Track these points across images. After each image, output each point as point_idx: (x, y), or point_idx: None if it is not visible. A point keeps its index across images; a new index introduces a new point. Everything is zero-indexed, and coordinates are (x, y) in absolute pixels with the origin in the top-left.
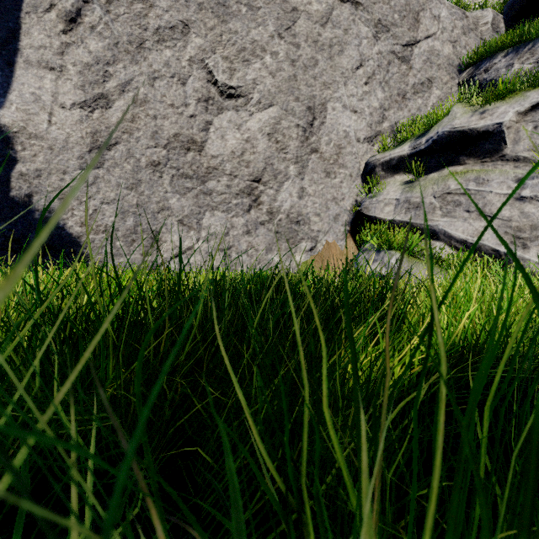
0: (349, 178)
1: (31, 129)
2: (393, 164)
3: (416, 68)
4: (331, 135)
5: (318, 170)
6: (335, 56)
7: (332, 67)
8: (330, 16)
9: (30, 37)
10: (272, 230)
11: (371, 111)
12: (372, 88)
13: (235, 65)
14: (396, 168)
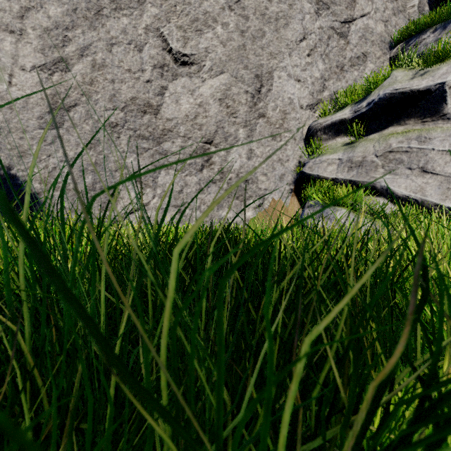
0: (293, 142)
1: None
2: (335, 127)
3: (353, 43)
4: (277, 101)
5: (265, 133)
6: (281, 28)
7: (278, 39)
8: None
9: None
10: (223, 188)
11: (313, 81)
12: (314, 59)
13: (188, 34)
14: (337, 130)
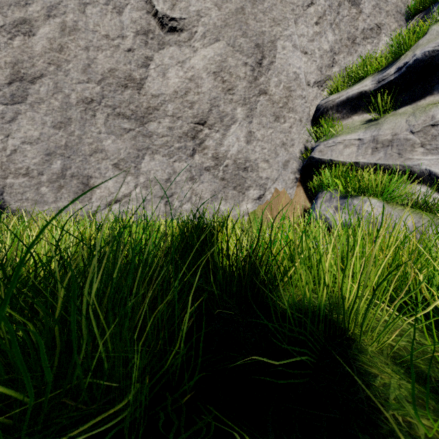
0: (298, 124)
1: None
2: (351, 103)
3: (365, 13)
4: (280, 76)
5: (267, 113)
6: None
7: (282, 2)
8: None
9: None
10: (218, 176)
11: (322, 54)
12: (323, 28)
13: None
14: (354, 107)
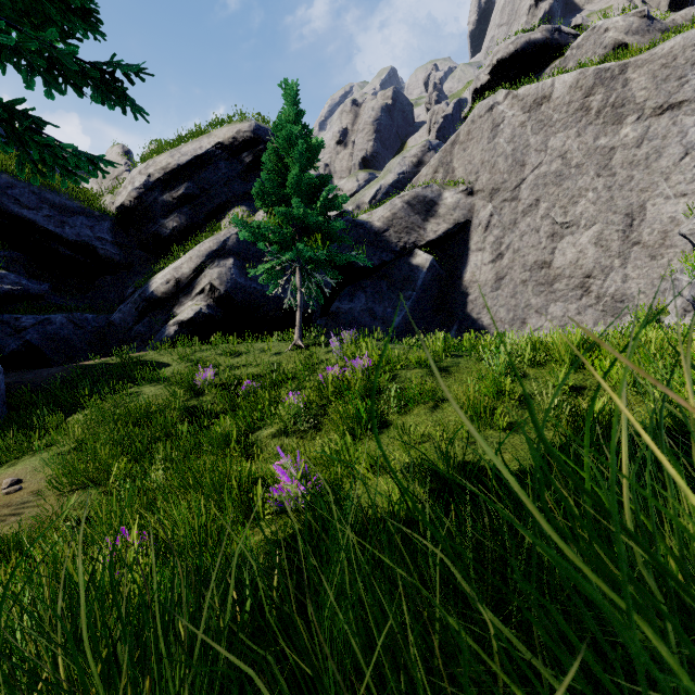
0: (680, 255)
1: (474, 279)
2: None
3: None
4: (653, 226)
5: (641, 257)
6: (652, 163)
7: (649, 174)
8: (645, 135)
9: (473, 240)
10: (598, 310)
11: None
12: None
13: (567, 208)
14: None
